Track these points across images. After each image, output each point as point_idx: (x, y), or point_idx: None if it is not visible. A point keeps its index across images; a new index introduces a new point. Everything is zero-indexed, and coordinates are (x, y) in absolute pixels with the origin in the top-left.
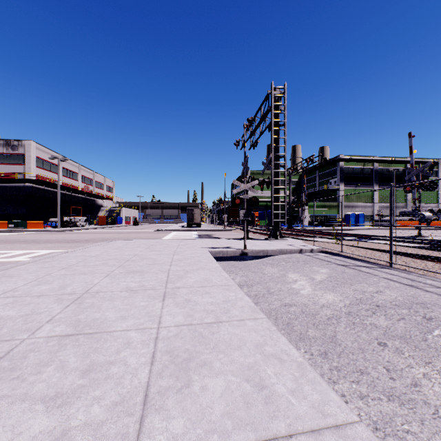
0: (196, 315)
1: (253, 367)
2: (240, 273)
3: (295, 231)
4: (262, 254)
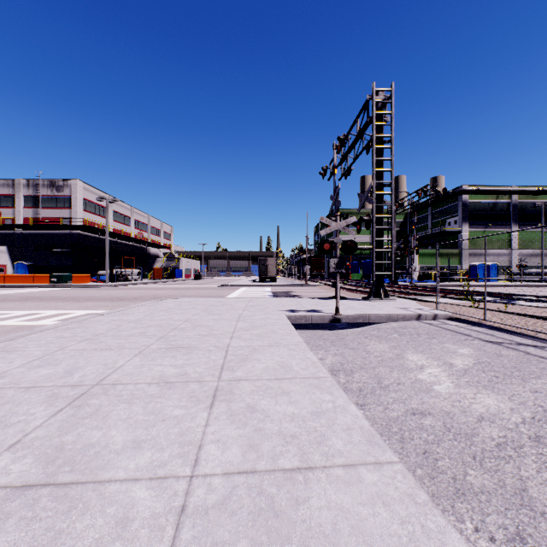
0: (263, 447)
1: None
2: (331, 349)
3: (402, 288)
4: (361, 321)
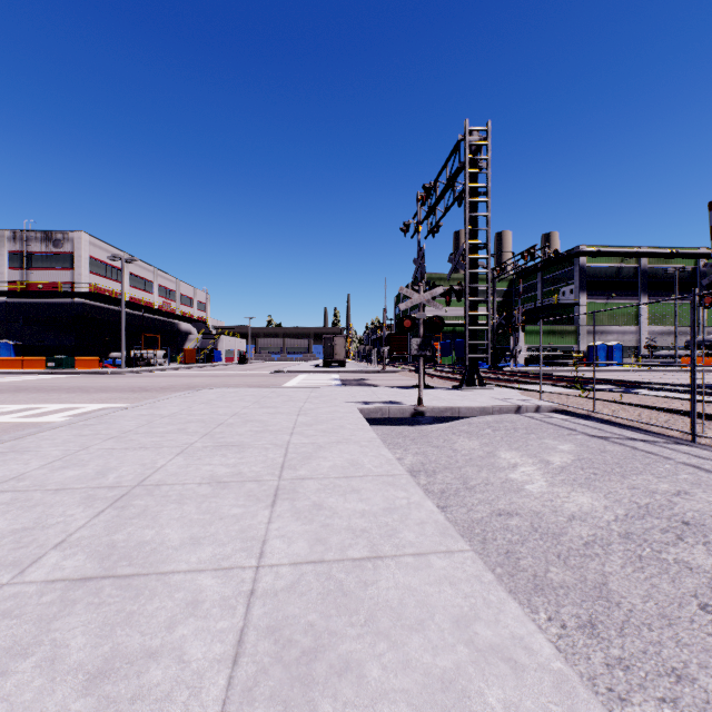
0: (331, 541)
1: (453, 683)
2: (412, 448)
3: (503, 375)
4: (449, 414)
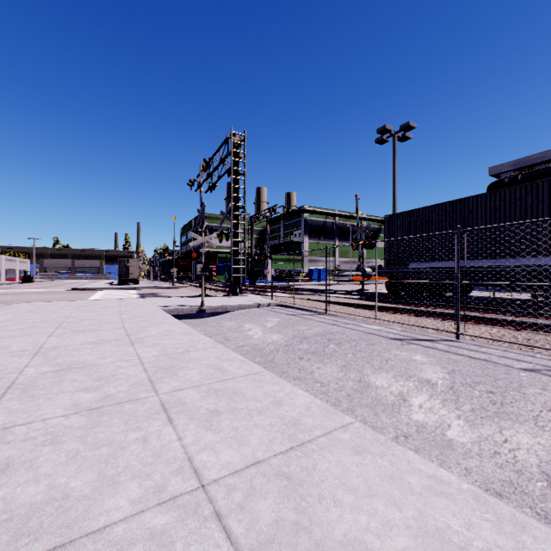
0: (168, 350)
1: (215, 364)
2: (198, 328)
3: (257, 288)
4: (220, 310)
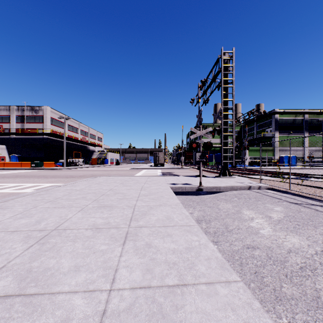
0: (155, 271)
1: None
2: (197, 207)
3: (239, 170)
4: (215, 190)
